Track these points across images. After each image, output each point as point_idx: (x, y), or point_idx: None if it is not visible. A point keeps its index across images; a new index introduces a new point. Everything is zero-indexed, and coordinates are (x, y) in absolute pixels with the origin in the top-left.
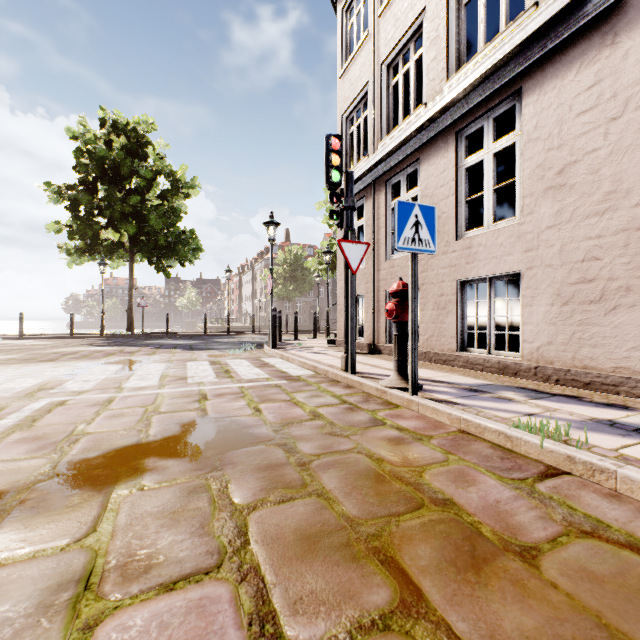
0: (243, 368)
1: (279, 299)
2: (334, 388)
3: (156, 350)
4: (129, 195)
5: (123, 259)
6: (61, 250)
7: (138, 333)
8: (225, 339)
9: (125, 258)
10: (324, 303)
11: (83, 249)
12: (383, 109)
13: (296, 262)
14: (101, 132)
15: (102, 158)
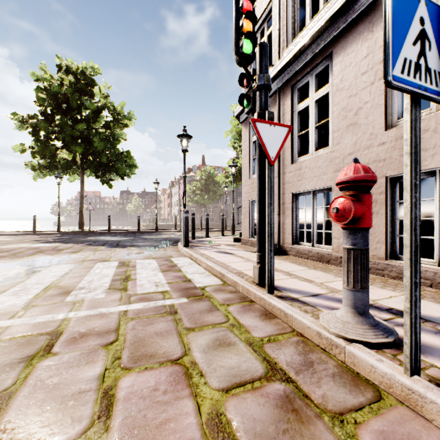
0: (146, 273)
1: (197, 205)
2: (248, 318)
3: (85, 247)
4: (77, 122)
5: (78, 174)
6: (27, 167)
7: (87, 230)
8: (151, 236)
9: (79, 173)
10: (229, 208)
11: (44, 166)
12: (288, 17)
13: (209, 178)
14: (57, 75)
15: (56, 94)
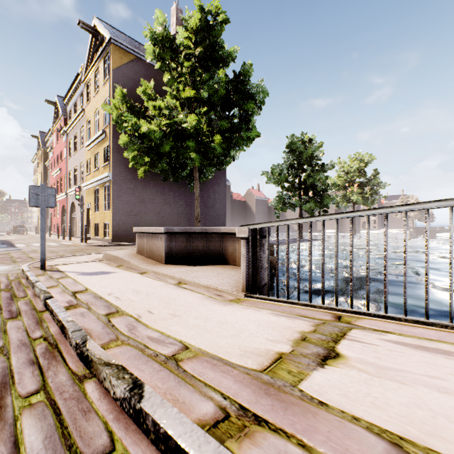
0: None
1: None
2: None
3: None
4: None
5: None
6: None
7: None
8: None
9: None
10: None
11: None
12: None
13: None
14: None
15: None
